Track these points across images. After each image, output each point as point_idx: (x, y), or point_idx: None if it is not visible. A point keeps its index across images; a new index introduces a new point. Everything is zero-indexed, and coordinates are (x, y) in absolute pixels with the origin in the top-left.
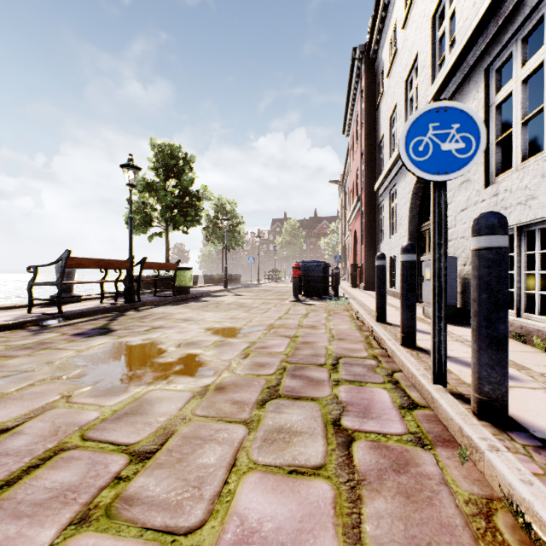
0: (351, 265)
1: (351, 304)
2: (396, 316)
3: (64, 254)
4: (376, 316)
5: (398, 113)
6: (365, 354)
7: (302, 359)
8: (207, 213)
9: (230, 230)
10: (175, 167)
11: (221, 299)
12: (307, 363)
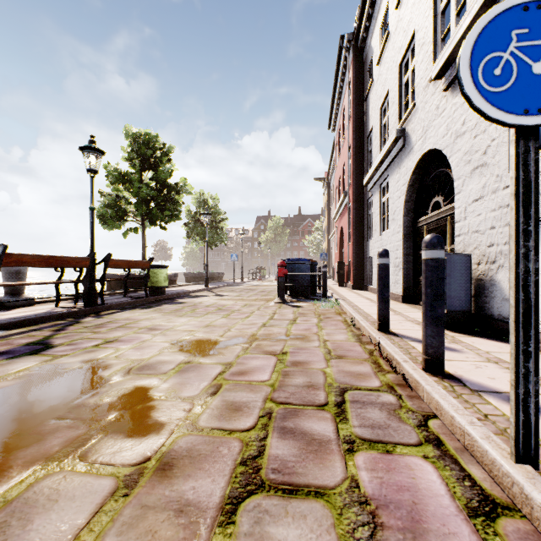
0: (338, 263)
1: (342, 307)
2: (397, 322)
3: None
4: (378, 324)
5: (391, 101)
6: (377, 383)
7: (294, 394)
8: (188, 209)
9: (213, 227)
10: (152, 158)
11: (199, 300)
12: (301, 401)
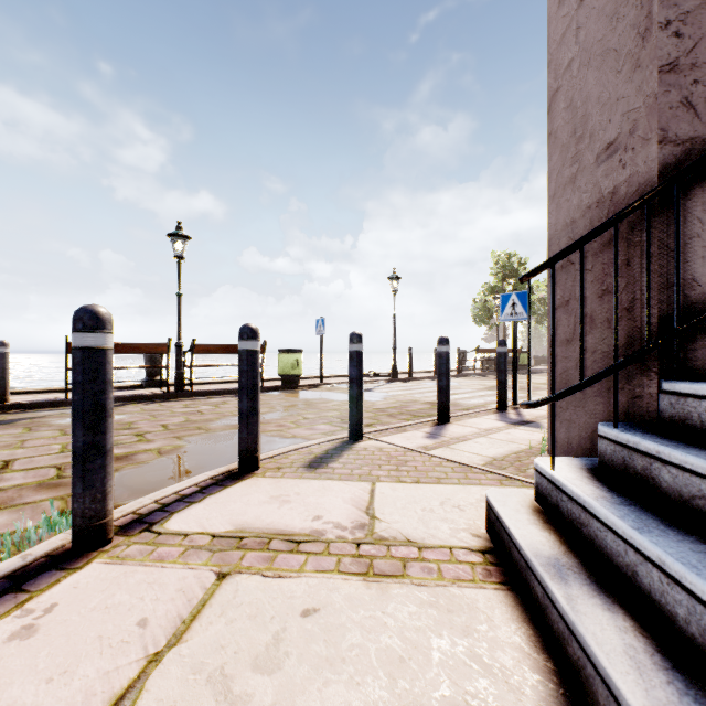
0: None
1: None
2: None
3: (477, 347)
4: None
5: None
6: None
7: None
8: (537, 297)
9: None
10: (511, 271)
11: None
12: None
